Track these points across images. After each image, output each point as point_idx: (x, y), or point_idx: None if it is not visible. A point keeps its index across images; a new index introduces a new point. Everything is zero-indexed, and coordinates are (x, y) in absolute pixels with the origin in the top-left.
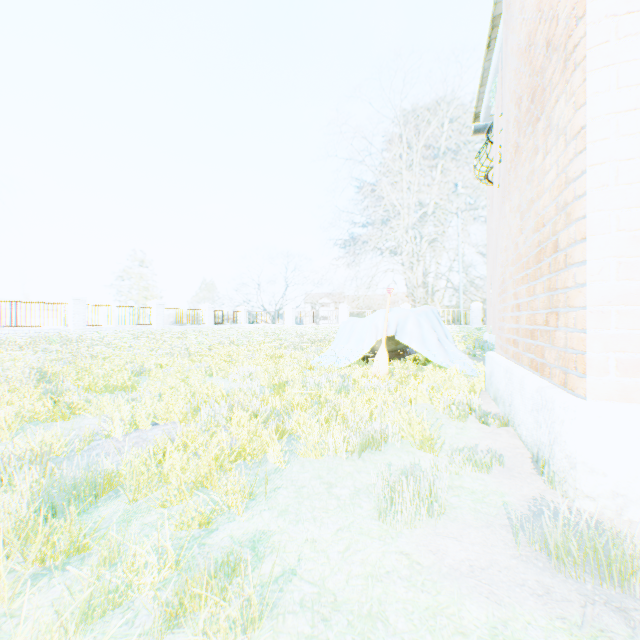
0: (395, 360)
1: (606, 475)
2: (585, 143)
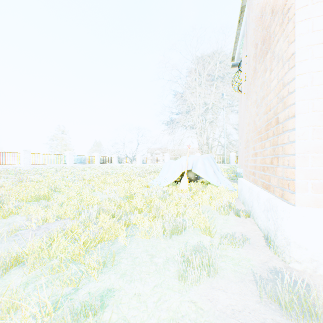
0: (192, 182)
1: (307, 249)
2: (294, 62)
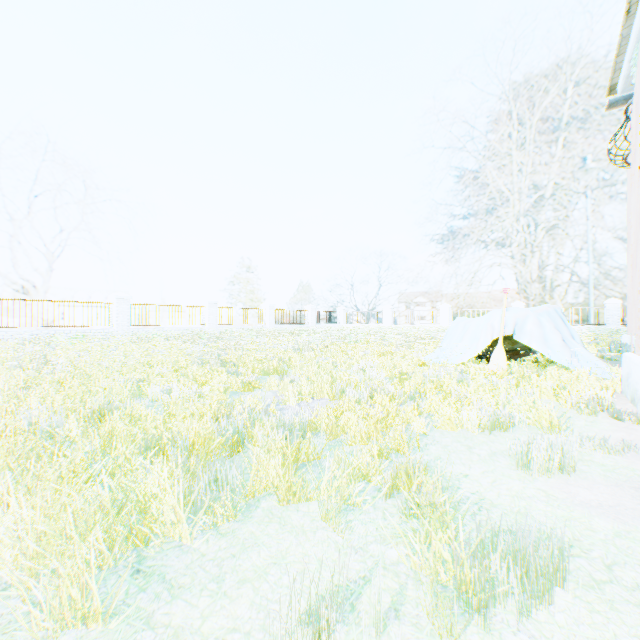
0: (511, 360)
1: None
2: None
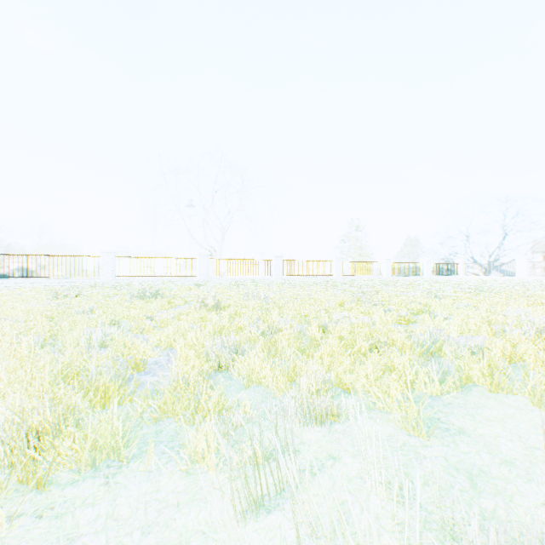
0: None
1: None
2: None
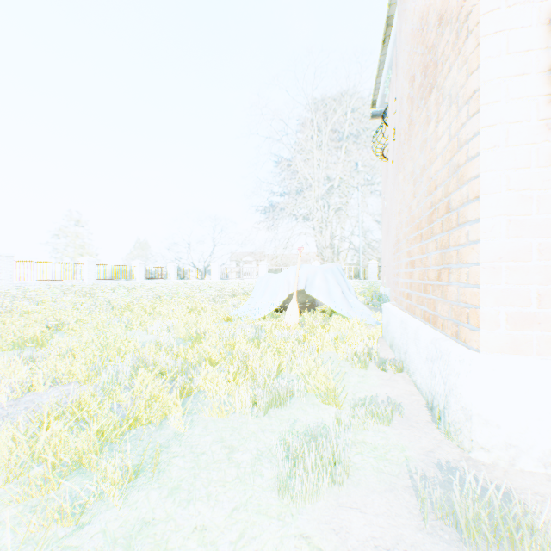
0: (305, 311)
1: (500, 427)
2: (478, 106)
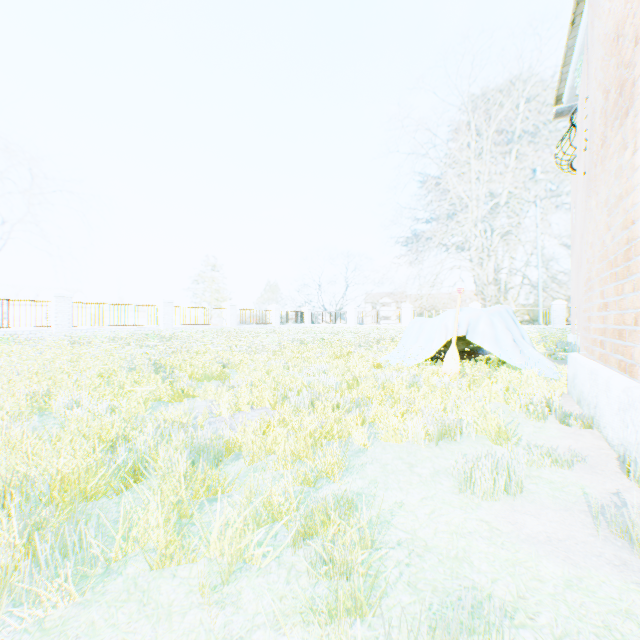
0: (465, 361)
1: None
2: None
